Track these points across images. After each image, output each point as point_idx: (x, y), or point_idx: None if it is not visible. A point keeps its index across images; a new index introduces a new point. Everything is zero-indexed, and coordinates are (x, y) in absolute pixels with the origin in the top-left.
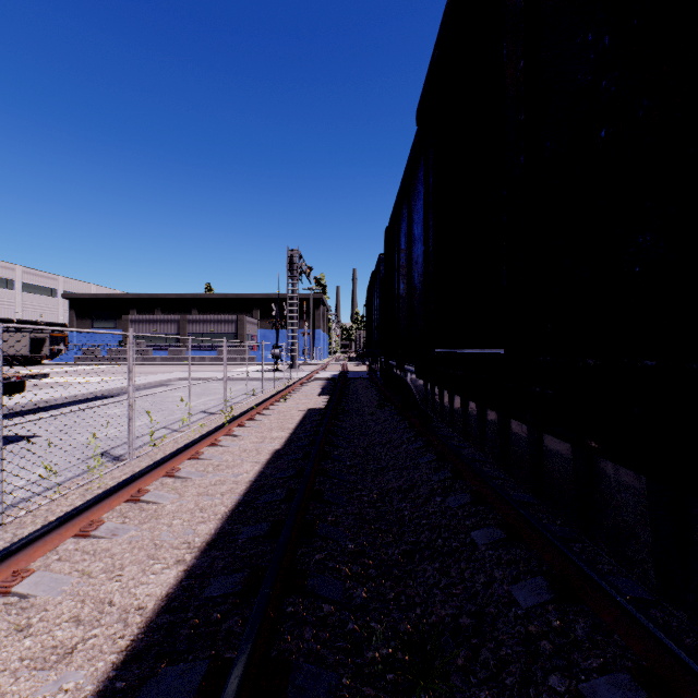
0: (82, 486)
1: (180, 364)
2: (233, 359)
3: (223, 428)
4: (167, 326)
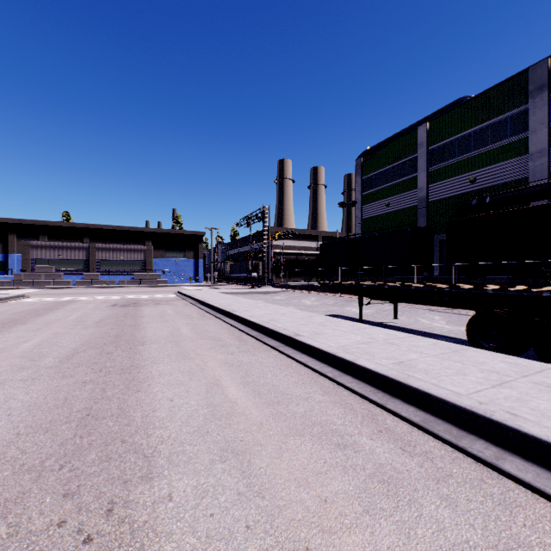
0: None
1: (108, 287)
2: (151, 282)
3: None
4: (74, 252)
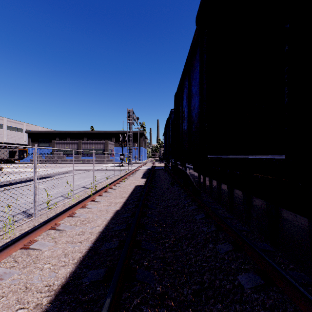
0: (1, 236)
1: (78, 163)
2: (103, 160)
3: (90, 197)
4: (72, 145)
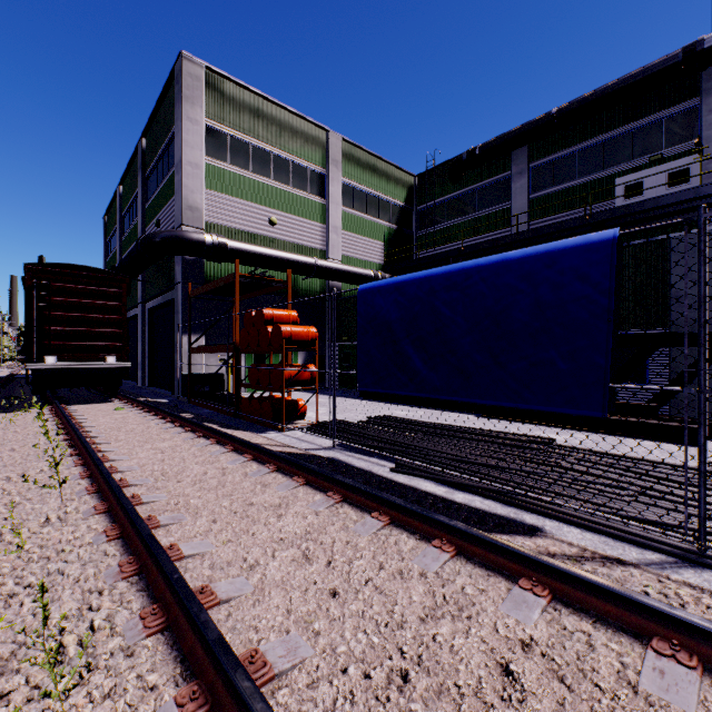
0: None
1: None
2: None
3: None
4: None
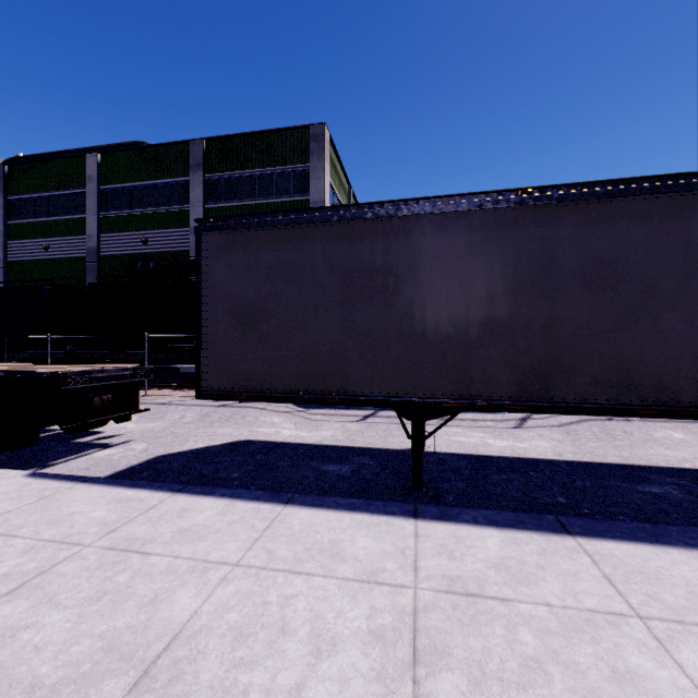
0: None
1: None
2: None
3: None
4: None
